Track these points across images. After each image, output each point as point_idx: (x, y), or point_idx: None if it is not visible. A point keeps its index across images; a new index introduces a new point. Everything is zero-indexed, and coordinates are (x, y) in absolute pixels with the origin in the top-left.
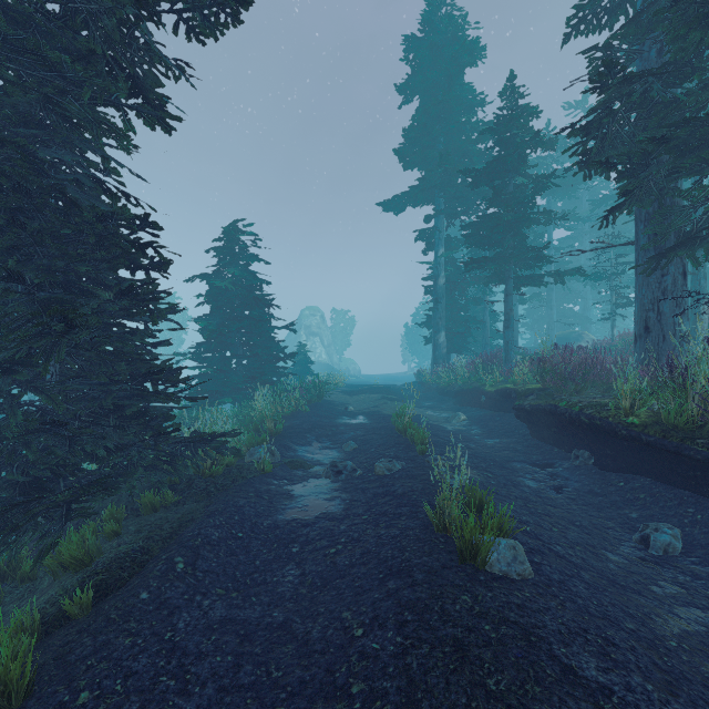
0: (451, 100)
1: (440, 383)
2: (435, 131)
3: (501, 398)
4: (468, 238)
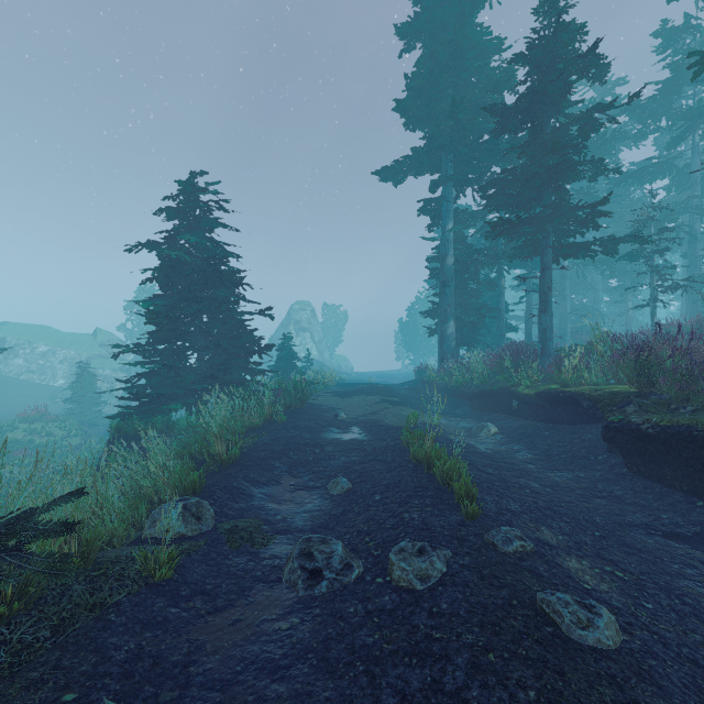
0: (463, 40)
1: (449, 382)
2: (444, 79)
3: (546, 403)
4: (490, 199)
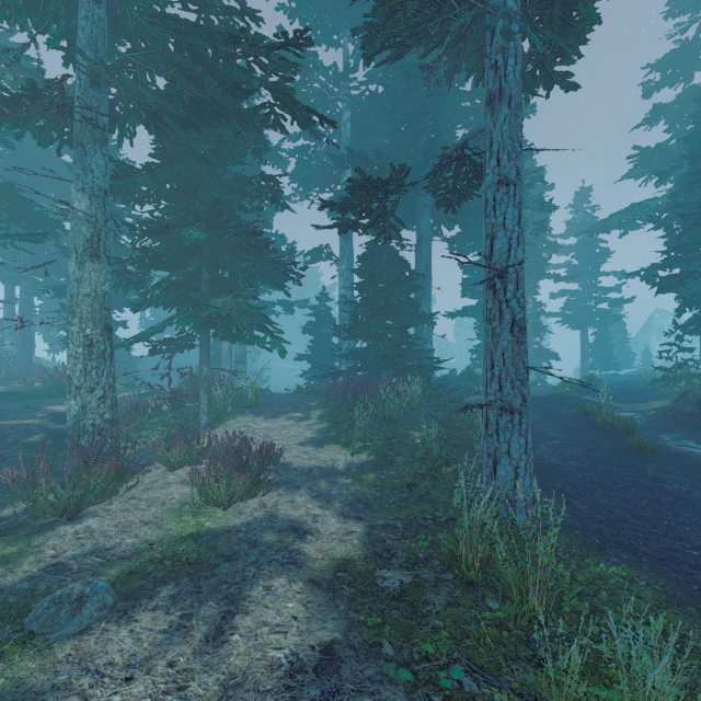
0: None
1: None
2: None
3: None
4: None
